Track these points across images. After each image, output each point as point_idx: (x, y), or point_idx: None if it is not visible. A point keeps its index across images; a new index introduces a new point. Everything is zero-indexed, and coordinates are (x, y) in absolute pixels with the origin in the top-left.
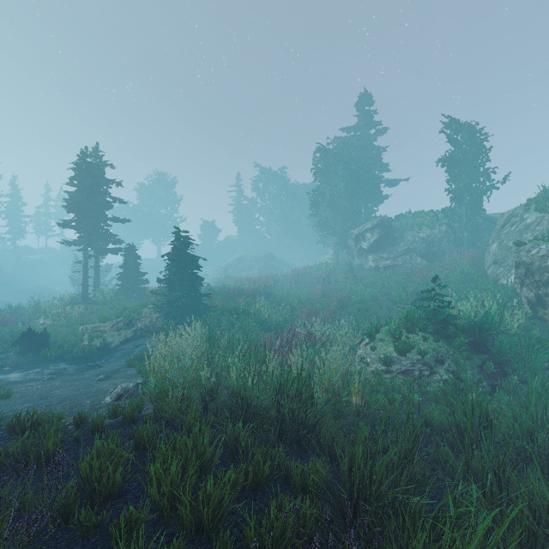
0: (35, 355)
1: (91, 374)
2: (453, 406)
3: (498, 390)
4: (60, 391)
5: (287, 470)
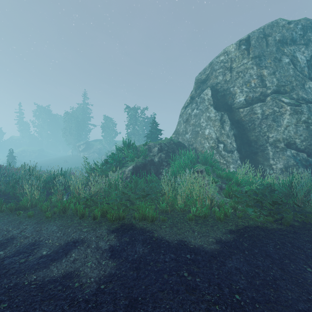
0: None
1: None
2: None
3: None
4: None
5: None
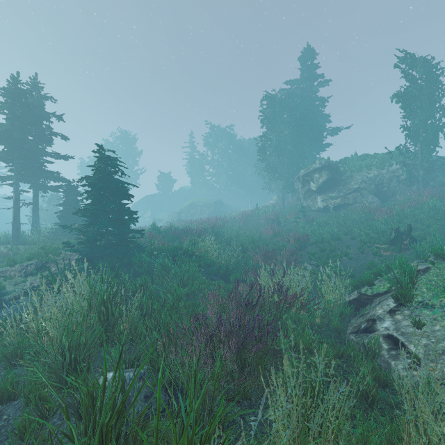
0: None
1: None
2: None
3: None
4: None
5: None
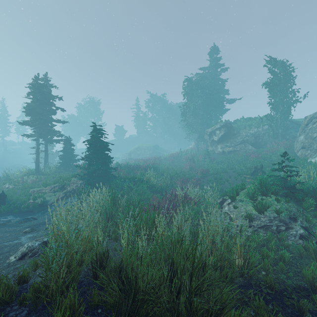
0: None
1: (24, 226)
2: None
3: None
4: None
5: None
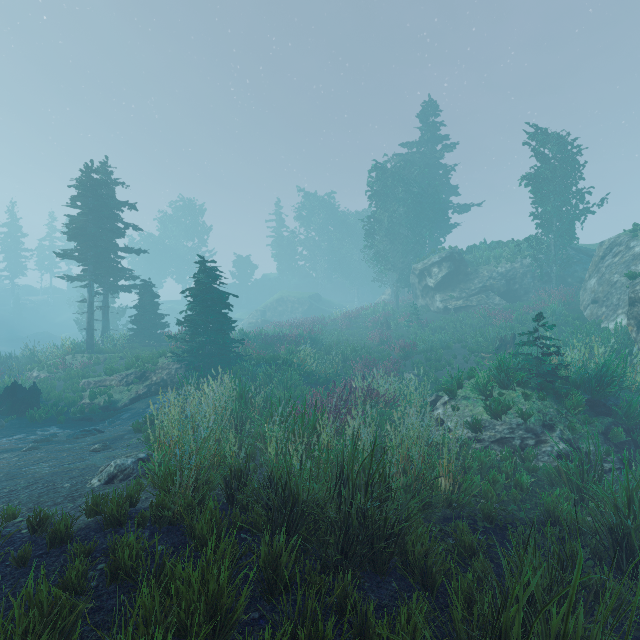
0: (21, 416)
1: (86, 442)
2: (581, 491)
3: (631, 466)
4: (37, 467)
5: (362, 620)
